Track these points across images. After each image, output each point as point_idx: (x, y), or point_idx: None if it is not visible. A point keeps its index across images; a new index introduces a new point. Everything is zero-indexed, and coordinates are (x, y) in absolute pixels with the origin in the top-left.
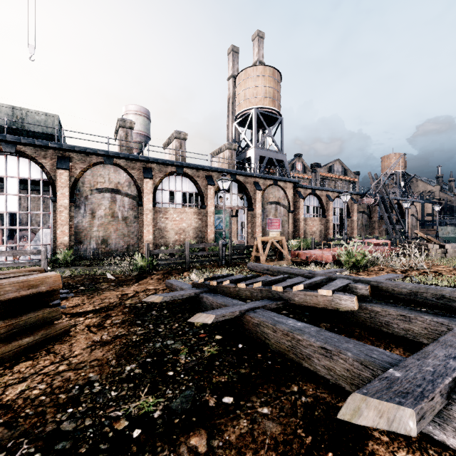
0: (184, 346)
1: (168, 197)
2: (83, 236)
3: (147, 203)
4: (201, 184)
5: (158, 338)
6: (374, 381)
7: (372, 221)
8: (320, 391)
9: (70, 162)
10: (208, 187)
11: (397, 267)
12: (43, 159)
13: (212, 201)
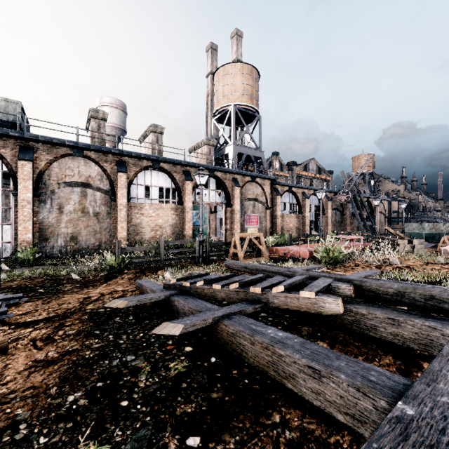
0: (146, 363)
1: (144, 192)
2: (49, 232)
3: (120, 198)
4: (178, 179)
5: (117, 353)
6: (383, 425)
7: (344, 217)
8: (307, 421)
9: (34, 153)
10: (185, 182)
11: (371, 262)
12: (3, 148)
13: (190, 197)
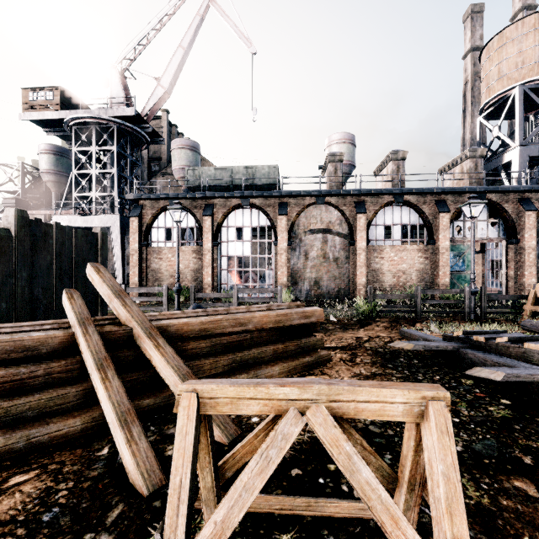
0: (459, 399)
1: (383, 233)
2: (298, 277)
3: (359, 241)
4: (428, 212)
5: None
6: None
7: None
8: None
9: (287, 207)
10: (439, 215)
11: None
12: (268, 207)
13: (445, 234)
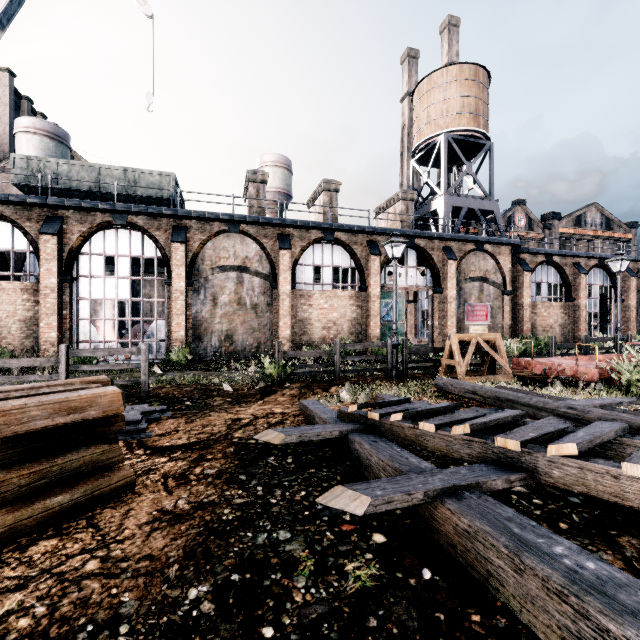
0: (307, 552)
1: (312, 275)
2: (203, 330)
3: (283, 284)
4: (360, 254)
5: (265, 521)
6: None
7: None
8: None
9: (187, 233)
10: (370, 257)
11: None
12: (157, 231)
13: (377, 280)
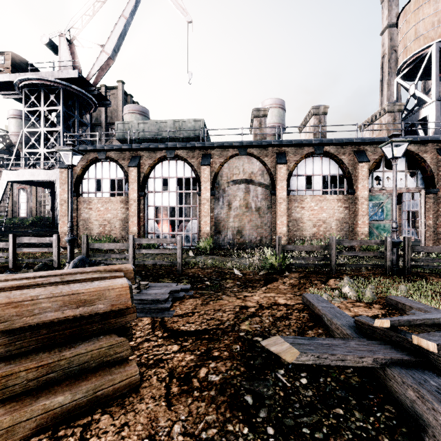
0: None
1: (304, 183)
2: (221, 226)
3: (280, 191)
4: (347, 163)
5: None
6: None
7: None
8: None
9: (211, 159)
10: (358, 165)
11: None
12: (192, 159)
13: (365, 184)
